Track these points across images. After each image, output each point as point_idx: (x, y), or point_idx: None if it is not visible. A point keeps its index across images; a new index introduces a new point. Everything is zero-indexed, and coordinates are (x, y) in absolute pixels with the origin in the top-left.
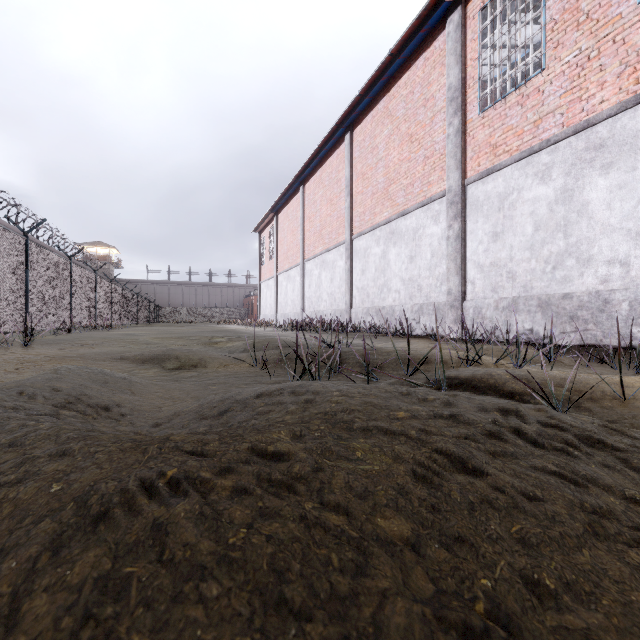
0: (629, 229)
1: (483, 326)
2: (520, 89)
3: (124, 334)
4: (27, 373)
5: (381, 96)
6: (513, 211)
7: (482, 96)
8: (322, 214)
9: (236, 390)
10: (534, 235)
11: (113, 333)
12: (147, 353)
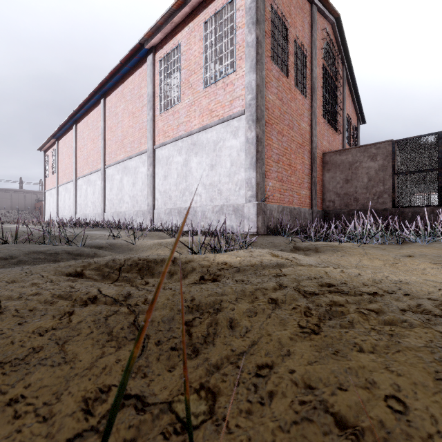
0: (201, 181)
1: (161, 222)
2: (173, 108)
3: None
4: None
5: (120, 83)
6: (171, 166)
7: (167, 103)
8: (88, 148)
9: None
10: (177, 179)
11: None
12: None
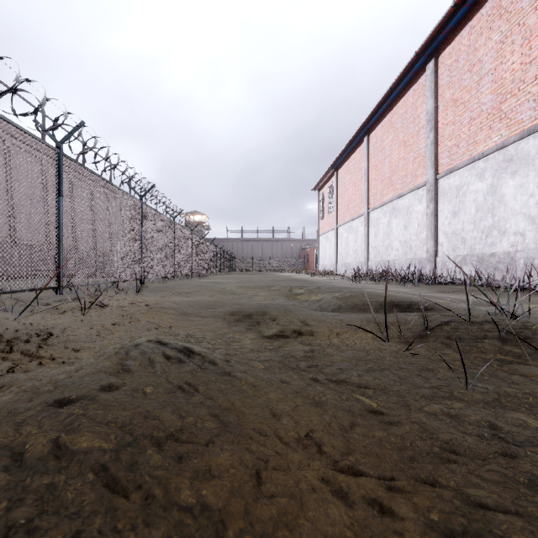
0: None
1: None
2: None
3: (212, 282)
4: (118, 333)
5: None
6: None
7: None
8: (392, 159)
9: (440, 431)
10: None
11: (204, 281)
12: (238, 309)
